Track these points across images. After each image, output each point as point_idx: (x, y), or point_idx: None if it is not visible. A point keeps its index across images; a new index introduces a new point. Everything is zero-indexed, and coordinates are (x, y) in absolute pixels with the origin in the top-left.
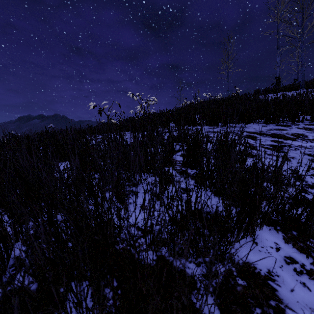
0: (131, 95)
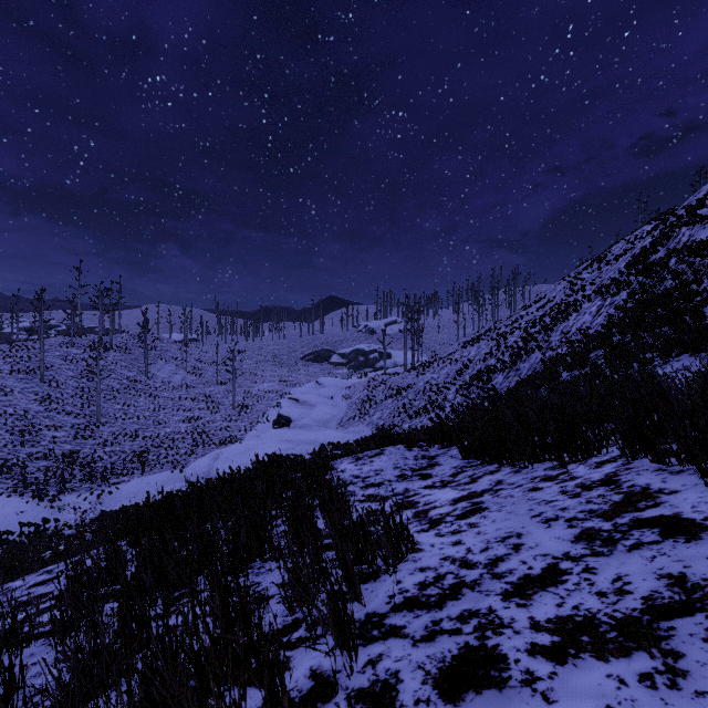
0: None
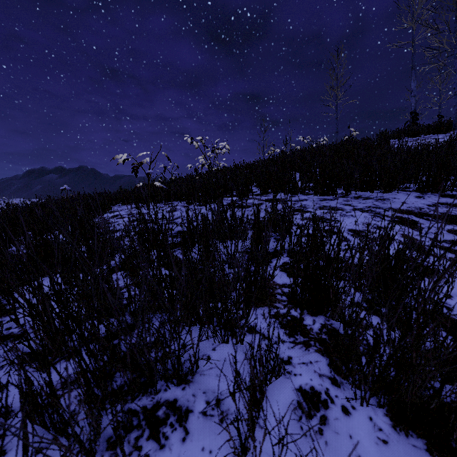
0: (190, 140)
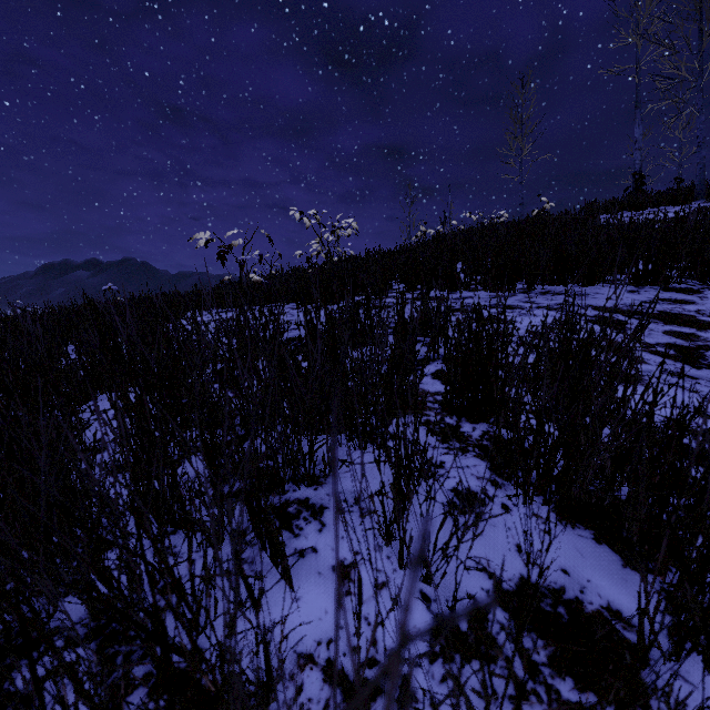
0: (298, 215)
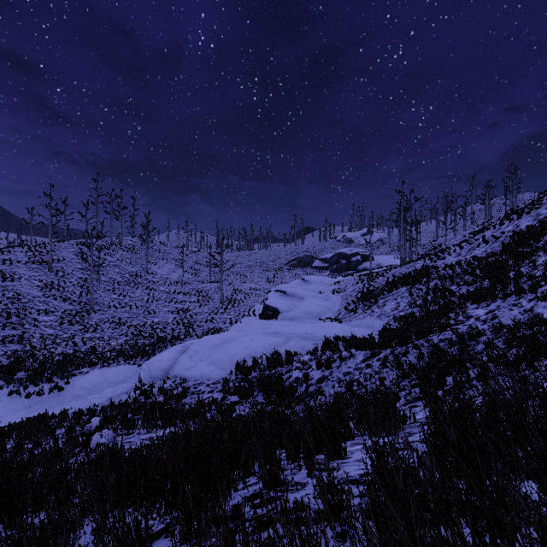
0: None
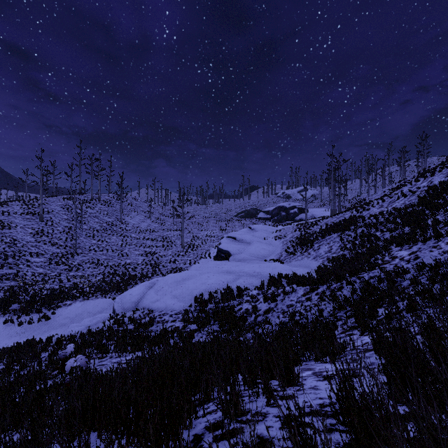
0: None
